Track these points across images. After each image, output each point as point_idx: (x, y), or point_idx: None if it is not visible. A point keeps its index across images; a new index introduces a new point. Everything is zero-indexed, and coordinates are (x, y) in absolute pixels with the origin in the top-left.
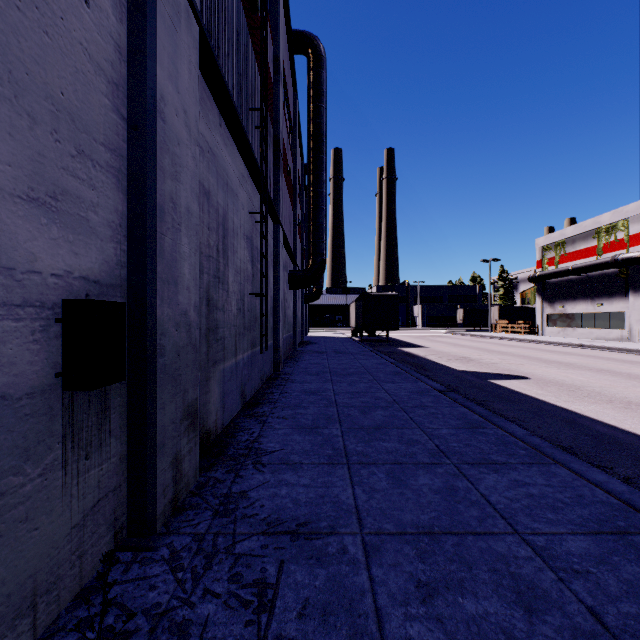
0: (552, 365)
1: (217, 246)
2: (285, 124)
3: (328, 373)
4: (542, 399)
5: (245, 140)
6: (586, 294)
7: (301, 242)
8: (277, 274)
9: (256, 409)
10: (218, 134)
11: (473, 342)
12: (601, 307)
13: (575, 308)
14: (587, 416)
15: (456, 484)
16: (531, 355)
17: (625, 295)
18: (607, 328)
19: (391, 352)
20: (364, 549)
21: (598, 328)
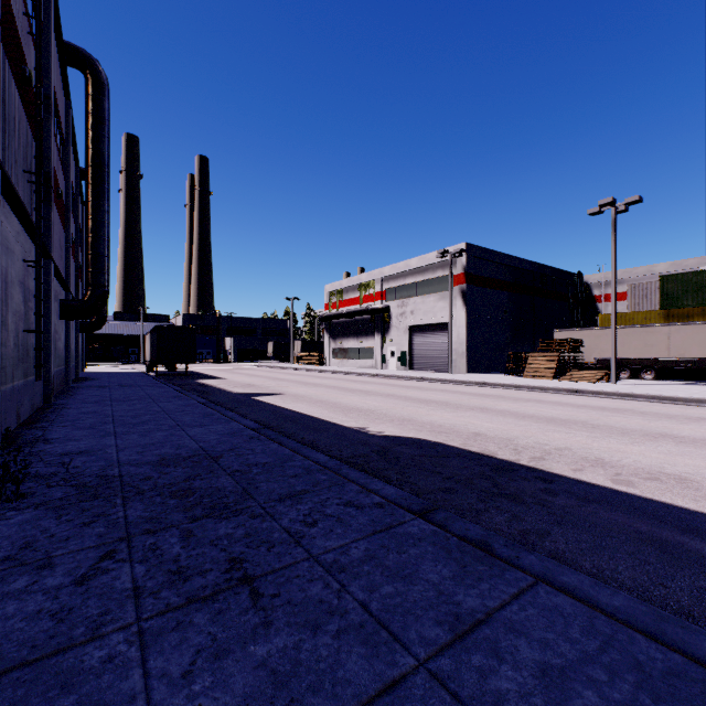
0: (307, 386)
1: (2, 298)
2: (56, 145)
3: (109, 401)
4: (274, 404)
5: (25, 212)
6: (354, 333)
7: (76, 261)
8: (48, 308)
9: (34, 425)
10: (3, 214)
11: (270, 373)
12: (362, 343)
13: (348, 344)
14: (288, 408)
15: (177, 433)
16: (303, 380)
17: (374, 335)
18: (365, 359)
19: (186, 384)
20: (117, 451)
21: (361, 359)
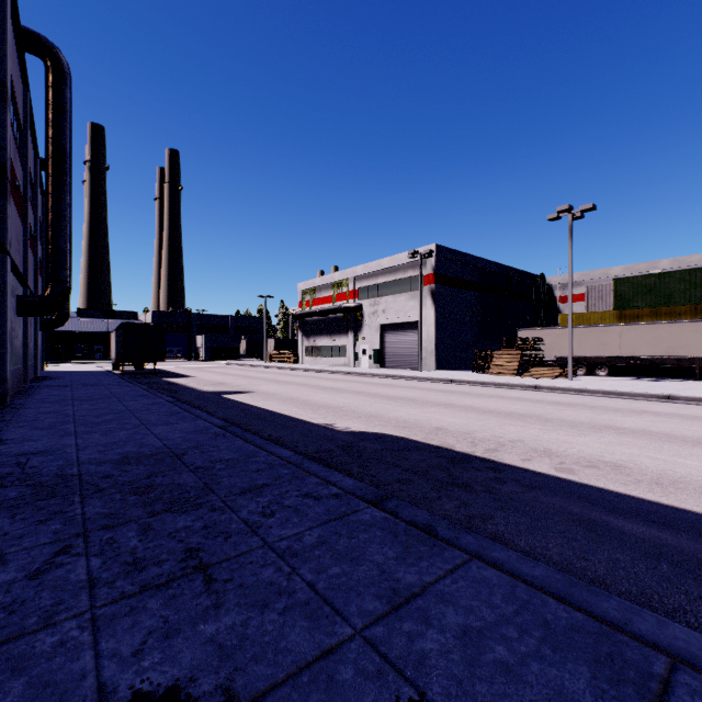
0: (279, 384)
1: None
2: (12, 134)
3: (70, 400)
4: (244, 402)
5: None
6: (328, 331)
7: (35, 255)
8: (4, 304)
9: None
10: None
11: (242, 371)
12: (335, 341)
13: (322, 342)
14: (257, 406)
15: (141, 431)
16: (275, 378)
17: (347, 333)
18: (338, 357)
19: (153, 382)
20: (77, 450)
21: (334, 357)
